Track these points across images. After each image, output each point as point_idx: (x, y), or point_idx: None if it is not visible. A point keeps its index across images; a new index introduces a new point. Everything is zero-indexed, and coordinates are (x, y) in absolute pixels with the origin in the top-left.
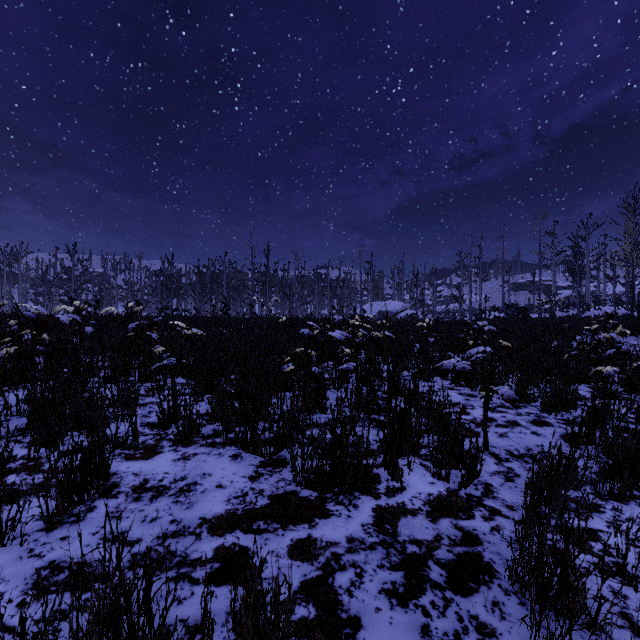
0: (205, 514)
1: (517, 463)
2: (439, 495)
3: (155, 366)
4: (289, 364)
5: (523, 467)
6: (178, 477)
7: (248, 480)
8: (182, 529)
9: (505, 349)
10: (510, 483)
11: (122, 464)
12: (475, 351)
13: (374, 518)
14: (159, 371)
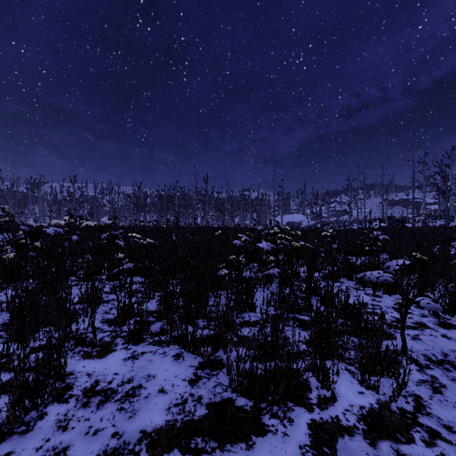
0: (146, 426)
1: (438, 371)
2: (371, 409)
3: (116, 270)
4: (224, 270)
5: (446, 376)
6: (125, 379)
7: (188, 384)
8: (122, 445)
9: (419, 261)
10: (439, 395)
11: (79, 363)
12: (394, 264)
13: (311, 437)
14: (120, 273)
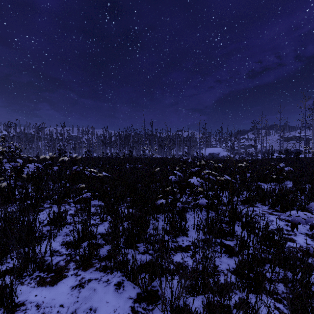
0: None
1: None
2: None
3: (77, 198)
4: (161, 200)
5: None
6: (69, 312)
7: None
8: None
9: None
10: None
11: (33, 291)
12: None
13: None
14: (81, 200)
